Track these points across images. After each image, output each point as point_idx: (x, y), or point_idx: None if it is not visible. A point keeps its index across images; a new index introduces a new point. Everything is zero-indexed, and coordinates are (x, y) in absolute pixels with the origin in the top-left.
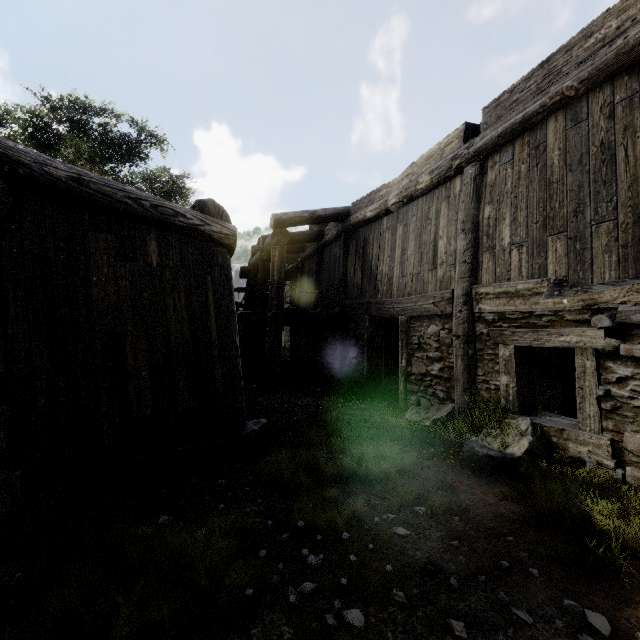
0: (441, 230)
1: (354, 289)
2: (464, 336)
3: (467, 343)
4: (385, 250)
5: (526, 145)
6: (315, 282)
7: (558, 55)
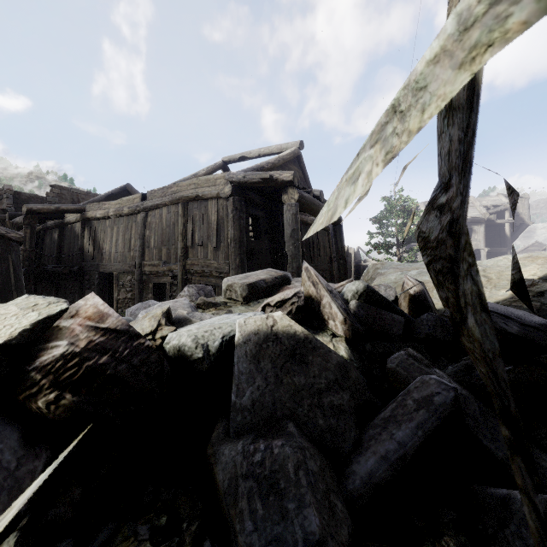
0: (133, 235)
1: (89, 256)
2: (139, 280)
3: (140, 283)
4: (108, 237)
5: (158, 213)
6: (58, 248)
7: (166, 188)
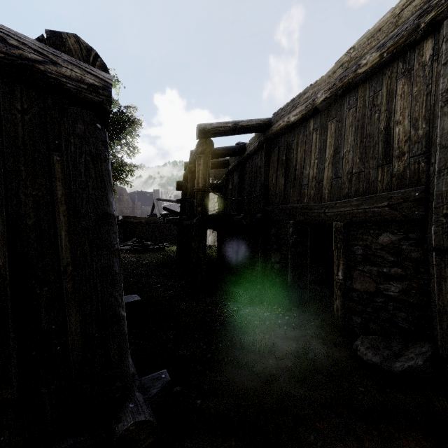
0: (398, 113)
1: (276, 195)
2: None
3: None
4: (312, 152)
5: None
6: (238, 191)
7: None
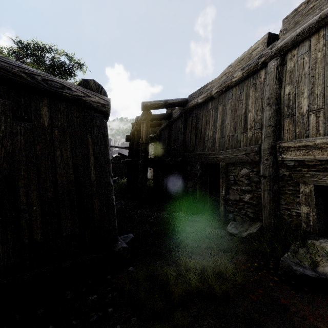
0: (250, 106)
1: (190, 146)
2: (270, 176)
3: (272, 181)
4: (210, 122)
5: (322, 38)
6: (167, 143)
7: None
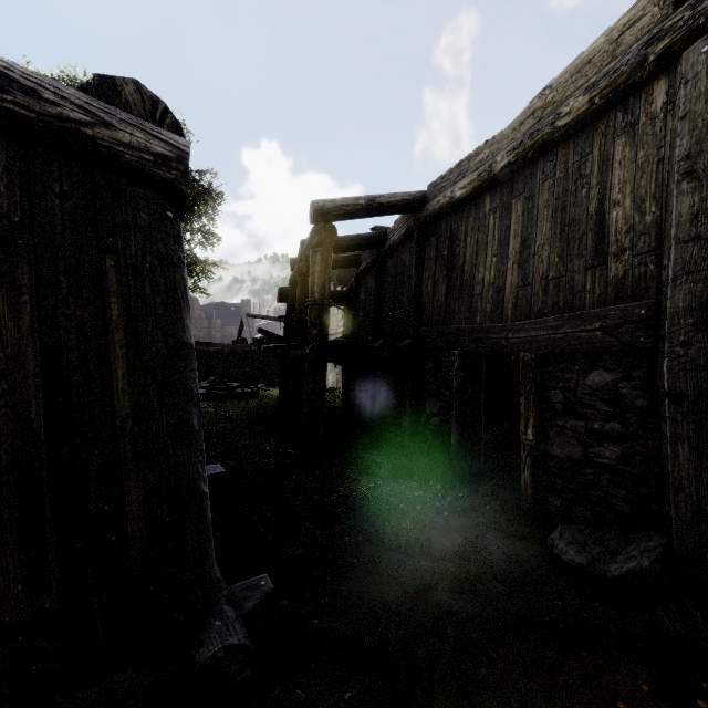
0: (617, 189)
1: (433, 311)
2: (700, 397)
3: (707, 413)
4: (488, 245)
5: None
6: (374, 304)
7: None
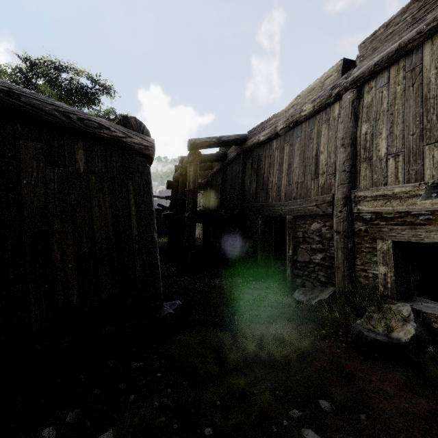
0: (322, 146)
1: (250, 195)
2: (344, 232)
3: (347, 238)
4: (274, 165)
5: (401, 69)
6: (220, 191)
7: None
